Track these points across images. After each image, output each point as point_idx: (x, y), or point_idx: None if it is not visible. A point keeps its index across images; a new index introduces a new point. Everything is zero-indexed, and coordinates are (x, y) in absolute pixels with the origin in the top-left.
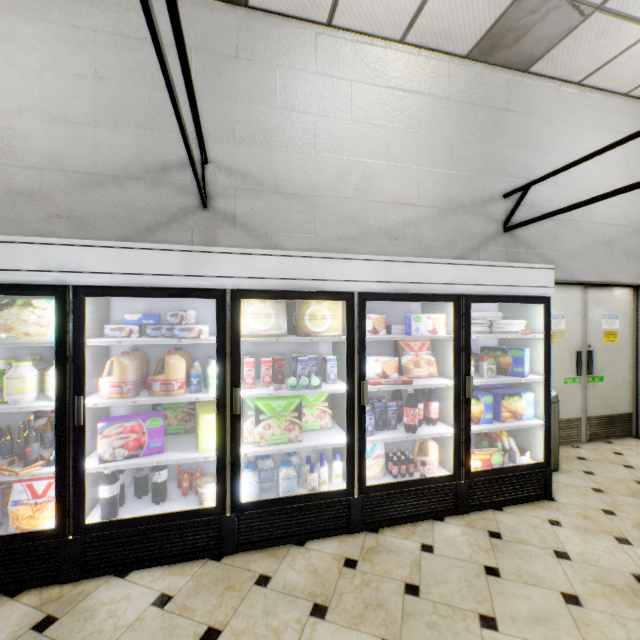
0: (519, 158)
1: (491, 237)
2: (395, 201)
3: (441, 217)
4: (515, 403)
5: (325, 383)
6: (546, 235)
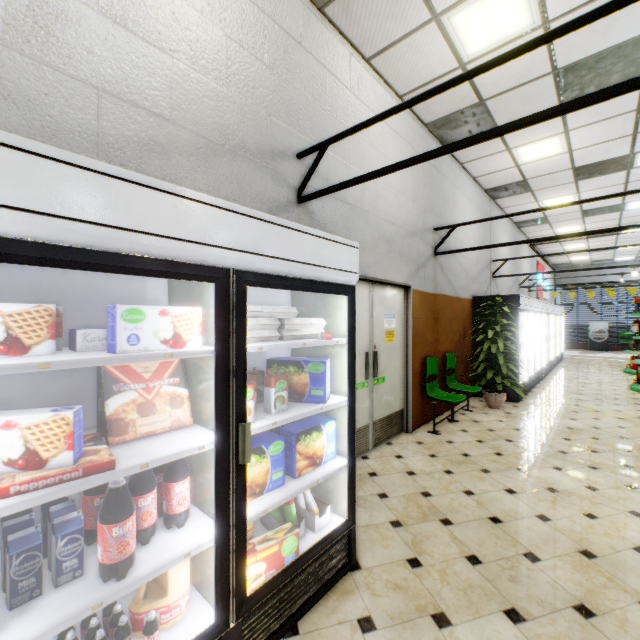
0: (314, 115)
1: (283, 206)
2: (121, 94)
3: (212, 155)
4: (314, 442)
5: None
6: (341, 219)
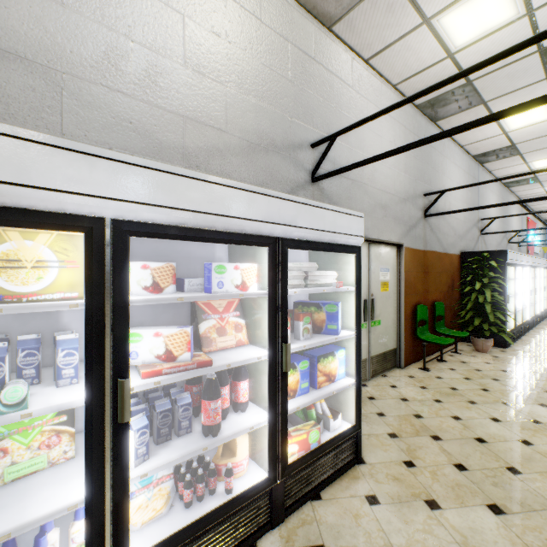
0: (324, 112)
1: (301, 185)
2: (196, 118)
3: (252, 152)
4: (329, 364)
5: (54, 385)
6: (344, 192)
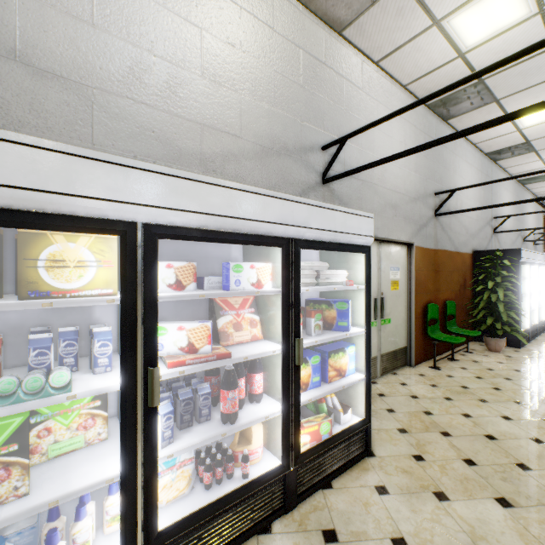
0: (335, 115)
1: (312, 187)
2: (213, 125)
3: (265, 156)
4: (340, 359)
5: (91, 373)
6: (354, 193)
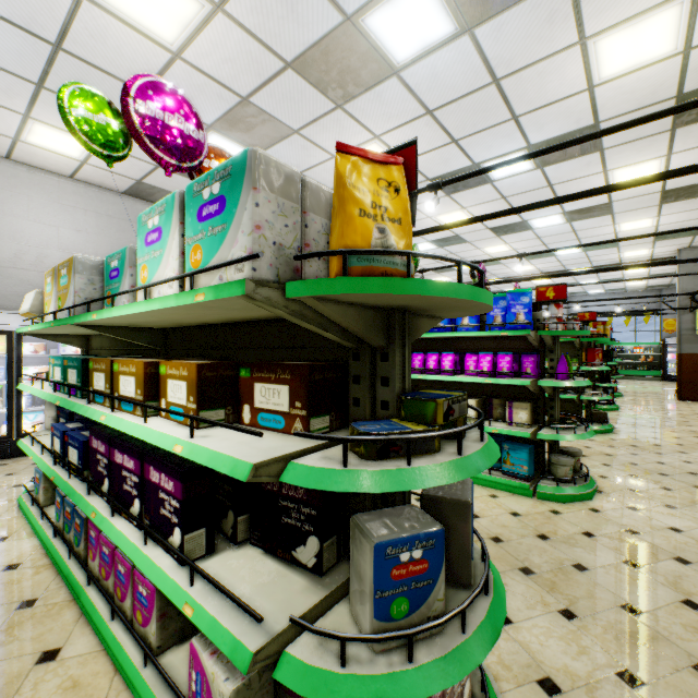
0: None
1: None
2: None
3: None
4: None
5: None
6: None
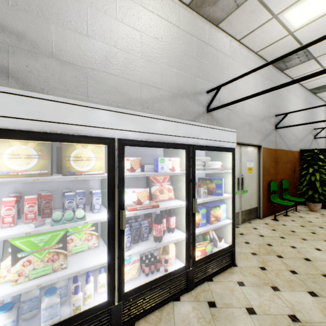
0: (214, 73)
1: (201, 114)
2: (147, 83)
3: (174, 98)
4: (217, 211)
5: (91, 212)
6: (225, 117)
